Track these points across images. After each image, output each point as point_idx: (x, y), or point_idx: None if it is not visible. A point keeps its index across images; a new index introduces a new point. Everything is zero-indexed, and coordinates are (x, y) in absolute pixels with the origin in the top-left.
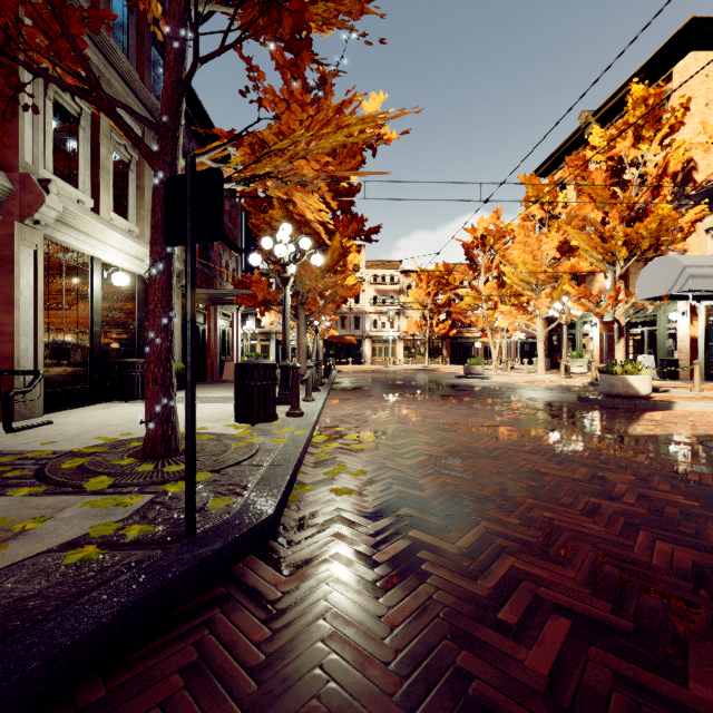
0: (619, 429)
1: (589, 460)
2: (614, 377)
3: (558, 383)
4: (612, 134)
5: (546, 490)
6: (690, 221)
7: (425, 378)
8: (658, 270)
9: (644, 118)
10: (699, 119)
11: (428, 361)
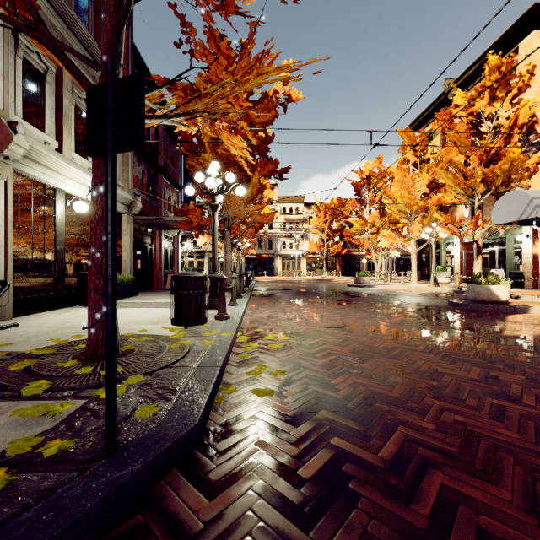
0: (492, 330)
1: (478, 360)
2: (479, 286)
3: (429, 291)
4: (472, 94)
5: (449, 391)
6: (535, 162)
7: (324, 286)
8: (510, 201)
9: (498, 82)
10: (539, 83)
11: (325, 273)
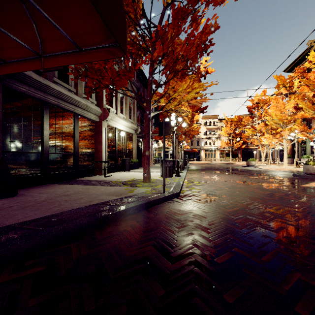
0: (298, 184)
1: (274, 190)
2: (308, 166)
3: (291, 169)
4: None
5: (252, 195)
6: None
7: (227, 166)
8: None
9: None
10: None
11: (231, 159)
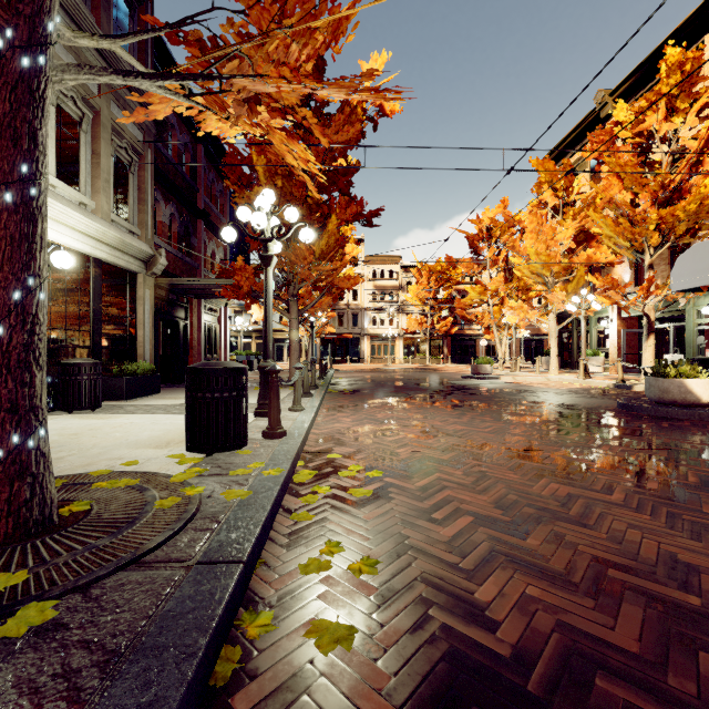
0: None
1: None
2: (668, 380)
3: (579, 385)
4: (641, 106)
5: None
6: None
7: (429, 378)
8: (700, 256)
9: (679, 87)
10: None
11: (429, 359)
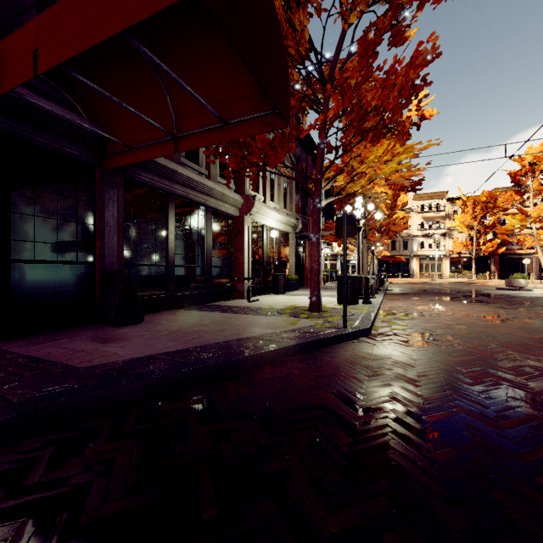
0: None
1: None
2: None
3: None
4: None
5: (506, 338)
6: None
7: (465, 289)
8: None
9: None
10: None
11: (474, 275)
